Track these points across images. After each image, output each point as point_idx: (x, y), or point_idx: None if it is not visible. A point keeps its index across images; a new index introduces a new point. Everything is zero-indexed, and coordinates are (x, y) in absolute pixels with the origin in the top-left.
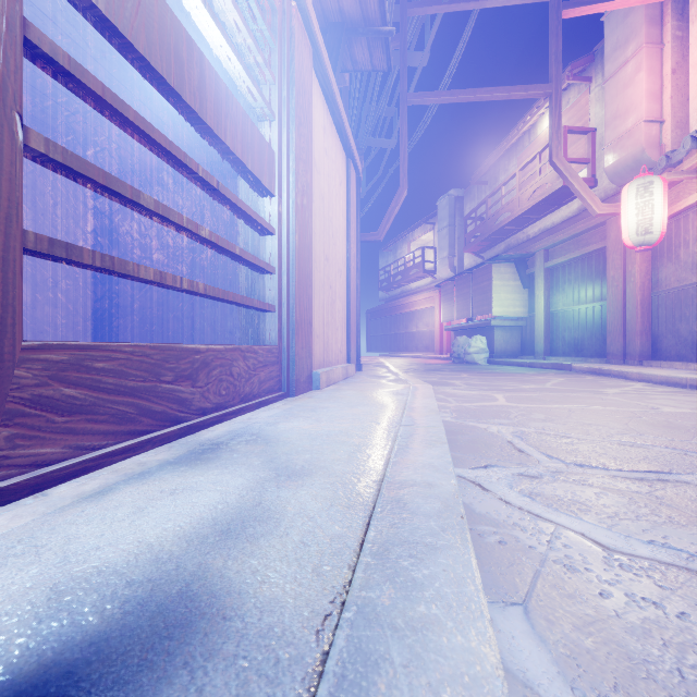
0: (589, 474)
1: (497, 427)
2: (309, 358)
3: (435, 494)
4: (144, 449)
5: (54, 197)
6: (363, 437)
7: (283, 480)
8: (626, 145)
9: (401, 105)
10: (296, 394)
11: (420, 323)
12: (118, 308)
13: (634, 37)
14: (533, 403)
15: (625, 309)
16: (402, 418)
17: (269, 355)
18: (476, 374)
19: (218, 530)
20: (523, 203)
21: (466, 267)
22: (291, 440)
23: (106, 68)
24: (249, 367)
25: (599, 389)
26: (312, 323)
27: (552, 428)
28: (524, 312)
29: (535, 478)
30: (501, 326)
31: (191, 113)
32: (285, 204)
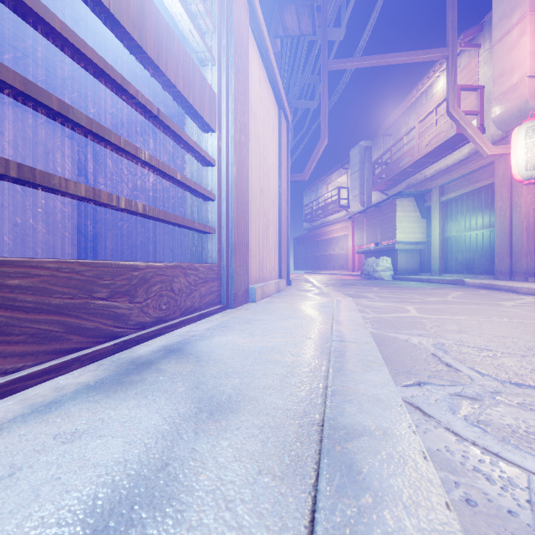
0: (532, 396)
1: (417, 338)
2: (246, 275)
3: (394, 452)
4: (69, 368)
5: (47, 147)
6: (295, 355)
7: (204, 420)
8: (512, 97)
9: (322, 70)
10: (234, 306)
11: (337, 248)
12: (97, 235)
13: (518, 7)
14: (442, 314)
15: (512, 234)
16: (332, 333)
17: (210, 272)
18: (385, 288)
19: (91, 529)
20: (421, 149)
21: (374, 202)
22: (222, 358)
23: (79, 34)
24: (190, 283)
25: (496, 302)
26: (248, 245)
27: (470, 340)
28: (422, 237)
29: (475, 400)
30: (403, 249)
31: (130, 41)
32: (225, 139)
